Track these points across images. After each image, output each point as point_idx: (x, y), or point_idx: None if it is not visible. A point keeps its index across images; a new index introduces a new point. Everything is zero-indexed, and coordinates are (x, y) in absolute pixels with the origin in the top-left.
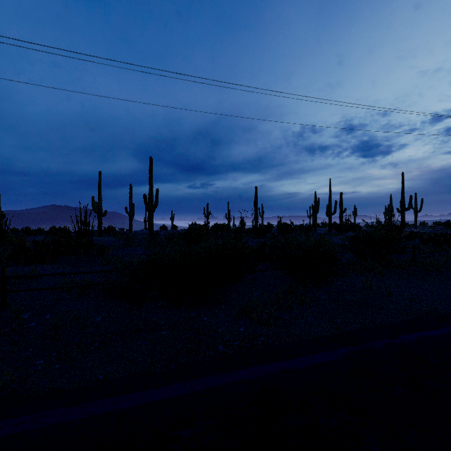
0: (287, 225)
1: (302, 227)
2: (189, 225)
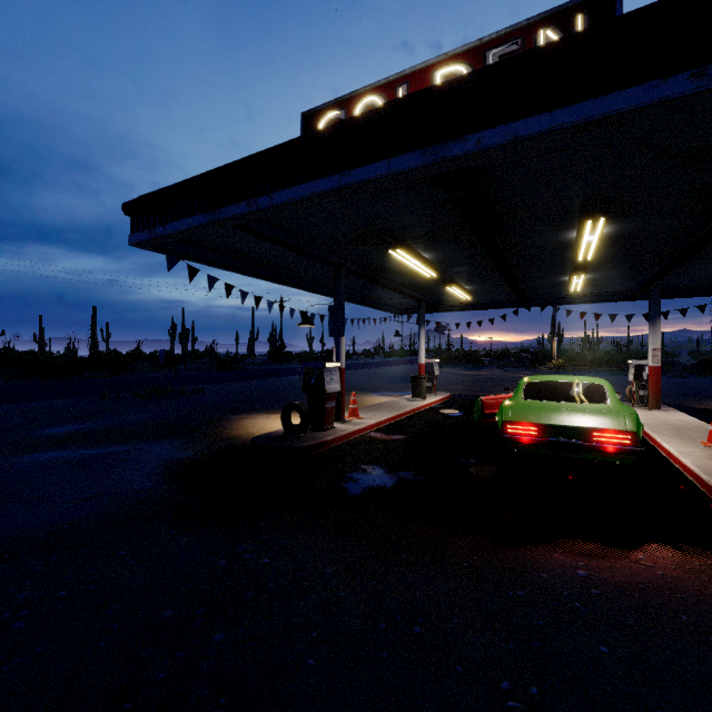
0: (134, 353)
1: (115, 351)
2: None
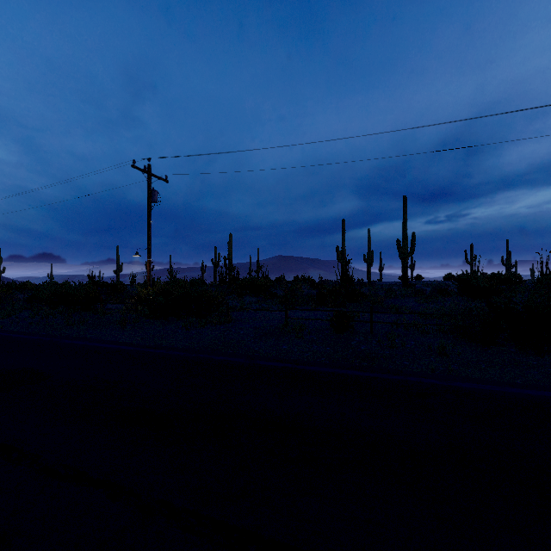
0: None
1: None
2: (457, 275)
